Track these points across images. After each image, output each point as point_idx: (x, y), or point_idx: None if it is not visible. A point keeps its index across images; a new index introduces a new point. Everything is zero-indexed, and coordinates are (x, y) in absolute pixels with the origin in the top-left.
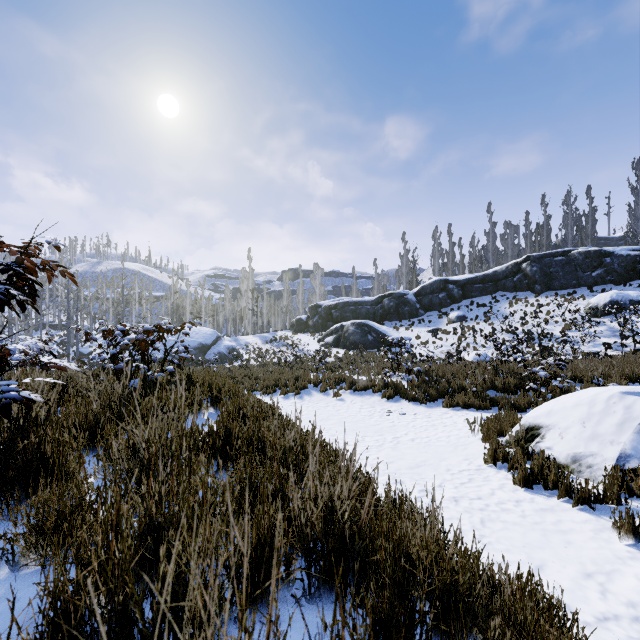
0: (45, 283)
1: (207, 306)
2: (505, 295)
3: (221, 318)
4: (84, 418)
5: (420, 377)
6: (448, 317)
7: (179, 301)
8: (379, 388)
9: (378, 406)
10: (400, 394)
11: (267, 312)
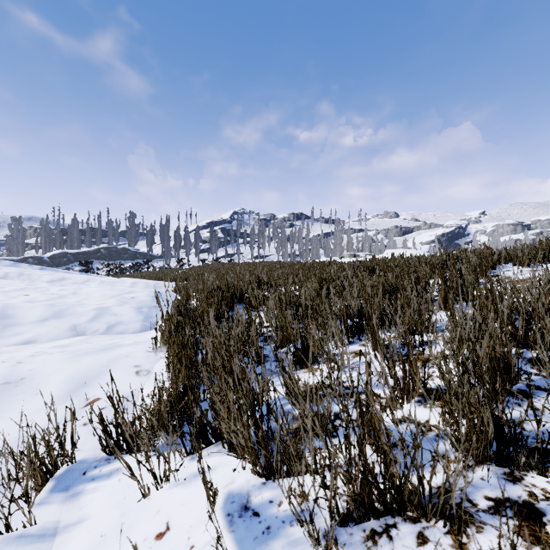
0: None
1: None
2: (95, 261)
3: None
4: None
5: None
6: (74, 270)
7: None
8: None
9: None
10: None
11: None
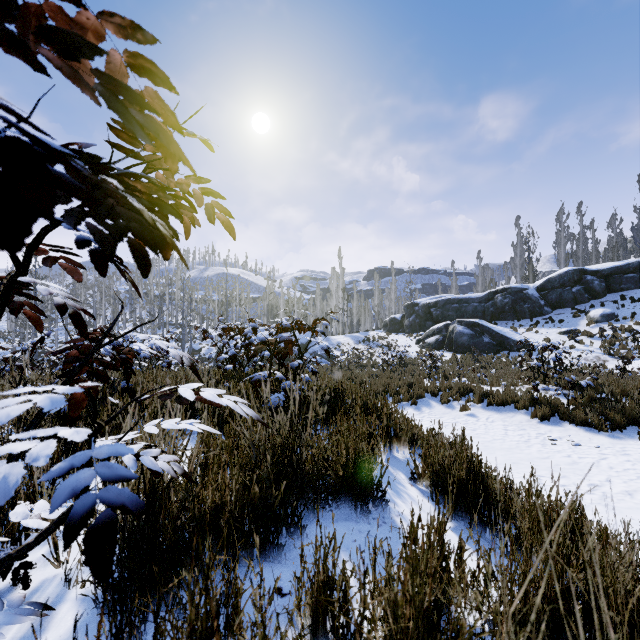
0: (166, 288)
1: (298, 306)
2: None
3: (312, 318)
4: (241, 489)
5: (584, 393)
6: (588, 315)
7: (273, 302)
8: (524, 404)
9: (530, 429)
10: (560, 415)
11: (357, 311)
